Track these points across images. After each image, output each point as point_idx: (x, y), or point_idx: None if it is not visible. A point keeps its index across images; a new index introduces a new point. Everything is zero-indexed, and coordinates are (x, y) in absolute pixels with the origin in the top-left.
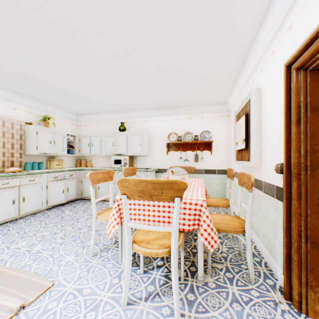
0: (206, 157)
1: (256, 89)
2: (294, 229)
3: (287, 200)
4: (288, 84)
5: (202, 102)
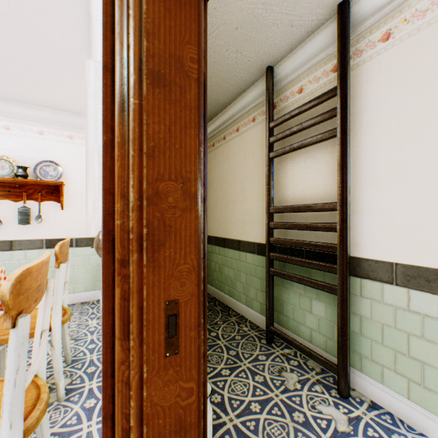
0: (50, 214)
1: (100, 63)
2: (117, 424)
3: (109, 336)
4: (112, 4)
5: (33, 96)
